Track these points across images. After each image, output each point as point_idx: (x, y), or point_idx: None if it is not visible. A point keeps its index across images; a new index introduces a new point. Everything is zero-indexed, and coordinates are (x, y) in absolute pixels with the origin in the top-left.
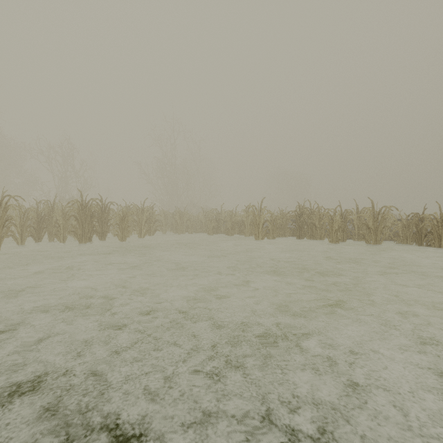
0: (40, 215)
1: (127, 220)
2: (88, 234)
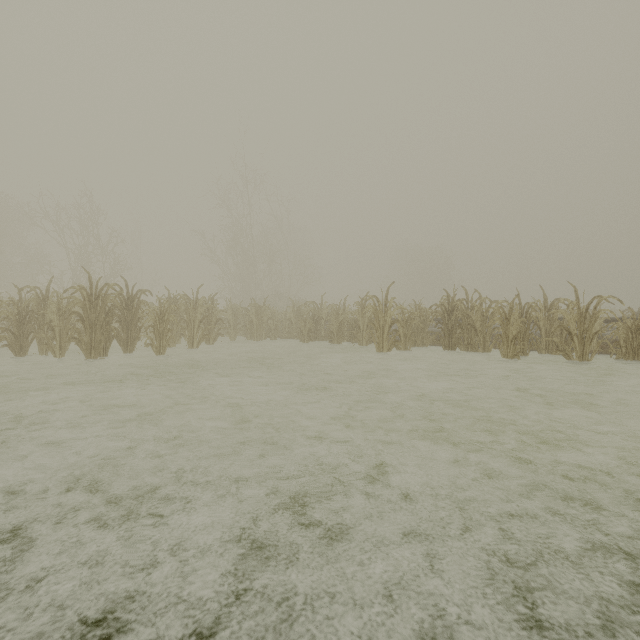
0: (25, 312)
1: (168, 320)
2: (101, 344)
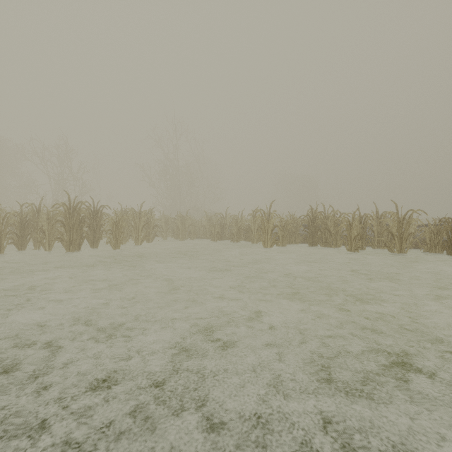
0: (24, 220)
1: (121, 225)
2: (77, 242)
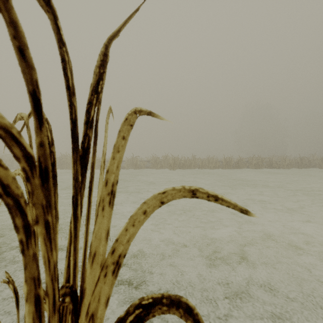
0: None
1: None
2: None
